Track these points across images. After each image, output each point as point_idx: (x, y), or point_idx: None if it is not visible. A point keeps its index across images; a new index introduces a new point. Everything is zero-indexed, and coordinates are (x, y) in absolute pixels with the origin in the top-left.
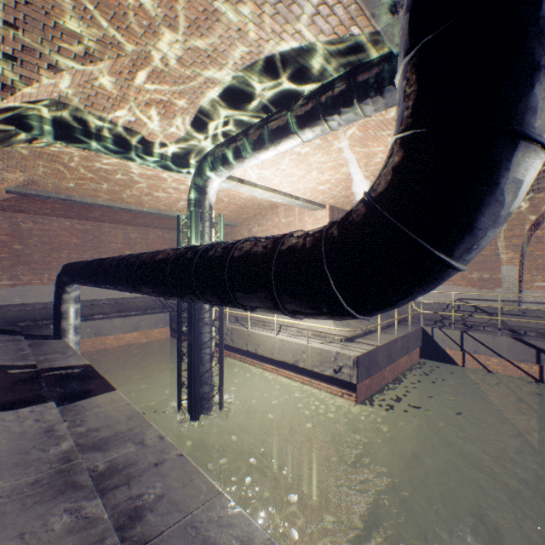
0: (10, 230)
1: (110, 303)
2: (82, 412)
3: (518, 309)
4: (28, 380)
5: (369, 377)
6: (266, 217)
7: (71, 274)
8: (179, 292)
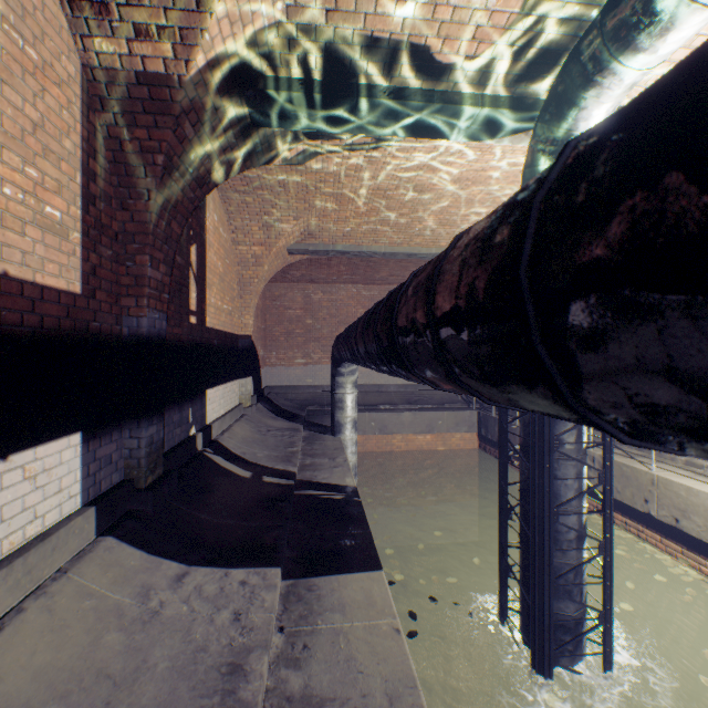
0: (303, 303)
1: (398, 390)
2: (312, 615)
3: None
4: (273, 501)
5: None
6: None
7: (337, 347)
8: (609, 384)
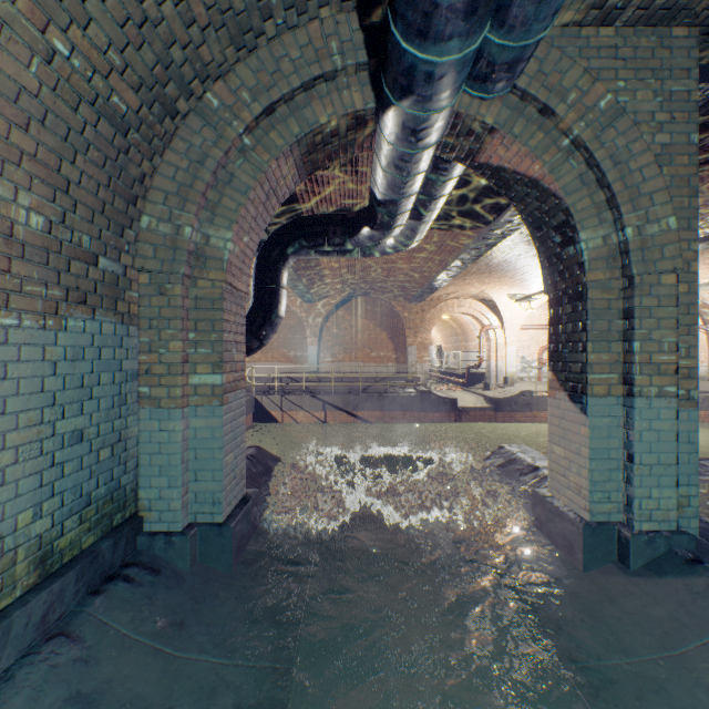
0: None
1: None
2: None
3: (317, 378)
4: None
5: None
6: None
7: None
8: None
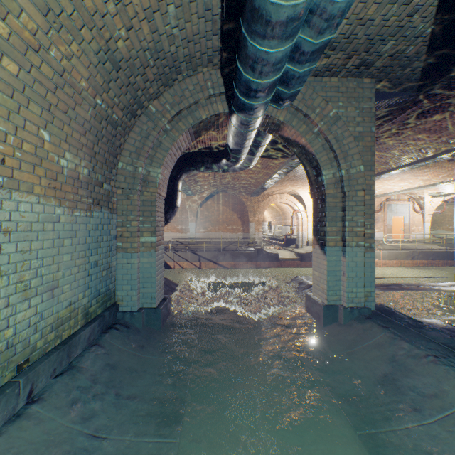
0: None
1: None
2: None
3: (195, 241)
4: None
5: None
6: None
7: None
8: None
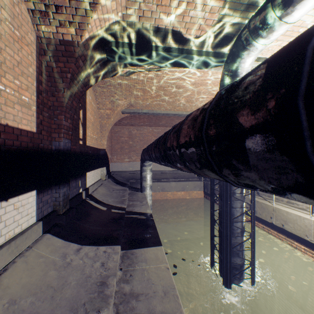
0: (128, 135)
1: (169, 173)
2: (133, 263)
3: None
4: (116, 219)
5: None
6: None
7: (143, 154)
8: (226, 167)
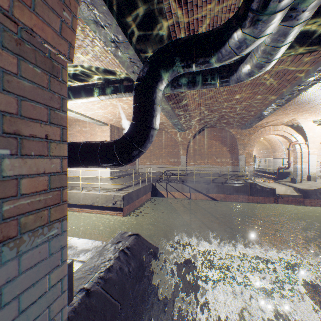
0: None
1: None
2: None
3: (185, 173)
4: None
5: (129, 205)
6: (72, 126)
7: None
8: None
